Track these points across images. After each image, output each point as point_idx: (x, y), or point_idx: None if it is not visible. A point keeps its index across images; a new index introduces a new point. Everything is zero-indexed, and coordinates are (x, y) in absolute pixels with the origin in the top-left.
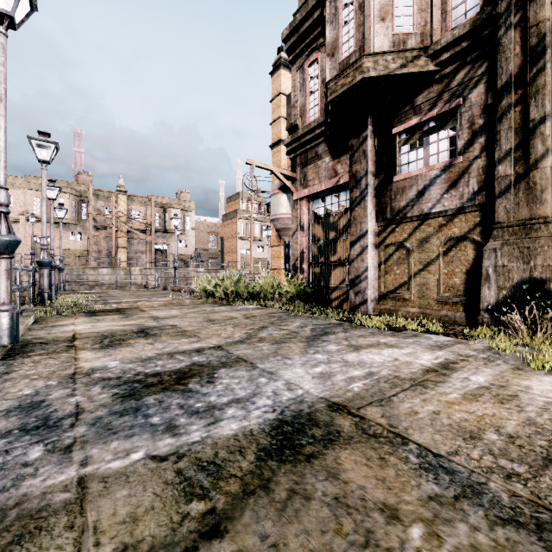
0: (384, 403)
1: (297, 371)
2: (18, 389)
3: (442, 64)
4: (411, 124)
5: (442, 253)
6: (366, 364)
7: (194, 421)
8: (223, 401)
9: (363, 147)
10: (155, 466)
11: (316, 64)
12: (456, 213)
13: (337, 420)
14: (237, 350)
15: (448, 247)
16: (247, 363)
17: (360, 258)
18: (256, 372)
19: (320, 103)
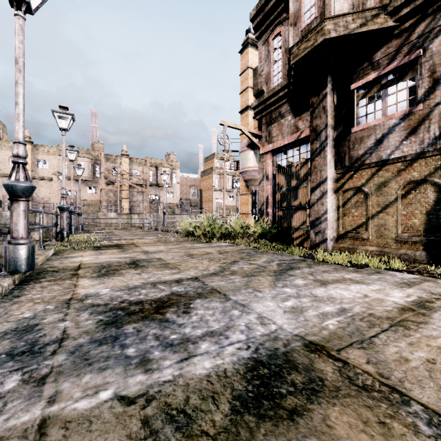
0: (365, 345)
1: (269, 304)
2: (21, 312)
3: (401, 19)
4: (370, 79)
5: (401, 195)
6: (336, 299)
7: (167, 355)
8: (197, 333)
9: (323, 104)
10: (121, 410)
11: (279, 36)
12: (416, 158)
13: (317, 364)
14: (212, 282)
15: (406, 191)
16: (221, 294)
17: (320, 202)
18: (229, 303)
19: (283, 69)
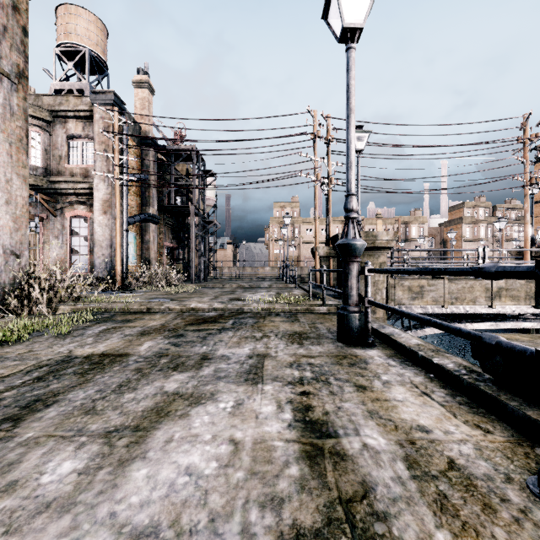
0: None
1: None
2: None
3: None
4: None
5: None
6: None
7: None
8: None
9: None
10: None
11: None
12: None
13: None
14: None
15: None
16: None
17: None
18: None
19: None
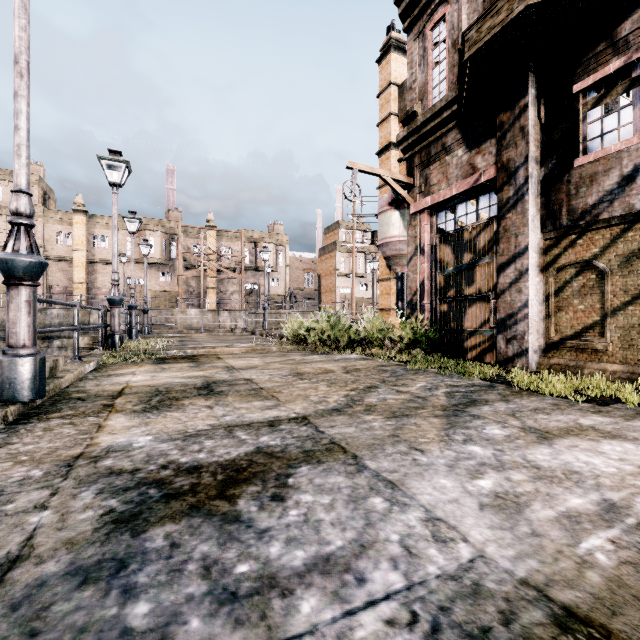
0: None
1: (444, 484)
2: None
3: None
4: (609, 71)
5: None
6: (585, 477)
7: (218, 633)
8: (295, 562)
9: (520, 122)
10: None
11: (442, 23)
12: None
13: None
14: (331, 427)
15: None
16: (348, 456)
17: (516, 287)
18: (364, 479)
19: (449, 75)
